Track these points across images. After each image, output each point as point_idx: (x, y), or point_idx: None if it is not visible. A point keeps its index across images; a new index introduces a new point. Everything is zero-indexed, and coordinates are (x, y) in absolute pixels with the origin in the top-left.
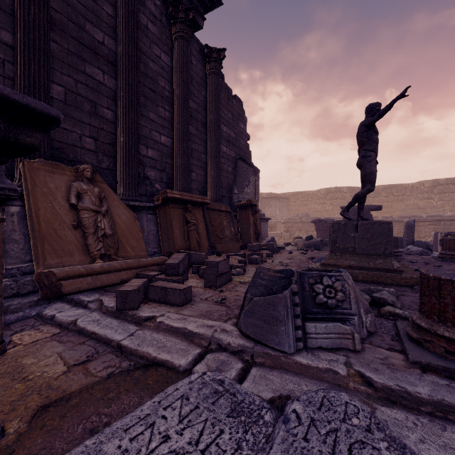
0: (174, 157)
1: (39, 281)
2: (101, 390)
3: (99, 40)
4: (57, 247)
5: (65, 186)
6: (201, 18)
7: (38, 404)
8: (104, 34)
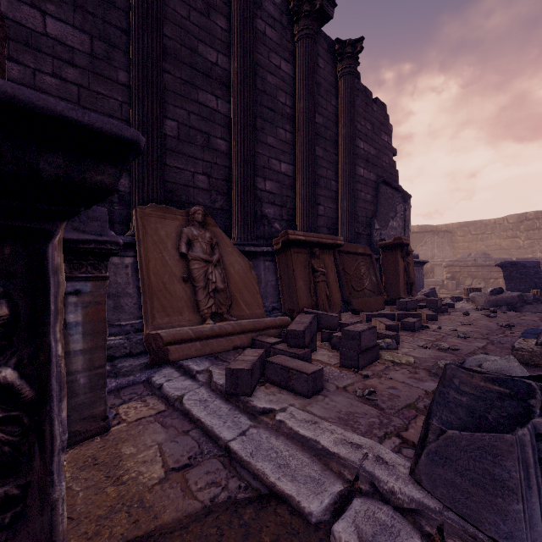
0: (297, 188)
1: (147, 343)
2: (197, 539)
3: (212, 61)
4: (166, 303)
5: (175, 233)
6: (331, 5)
7: (124, 533)
8: (217, 53)
